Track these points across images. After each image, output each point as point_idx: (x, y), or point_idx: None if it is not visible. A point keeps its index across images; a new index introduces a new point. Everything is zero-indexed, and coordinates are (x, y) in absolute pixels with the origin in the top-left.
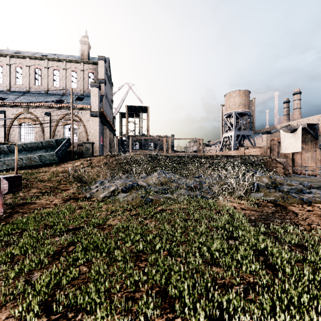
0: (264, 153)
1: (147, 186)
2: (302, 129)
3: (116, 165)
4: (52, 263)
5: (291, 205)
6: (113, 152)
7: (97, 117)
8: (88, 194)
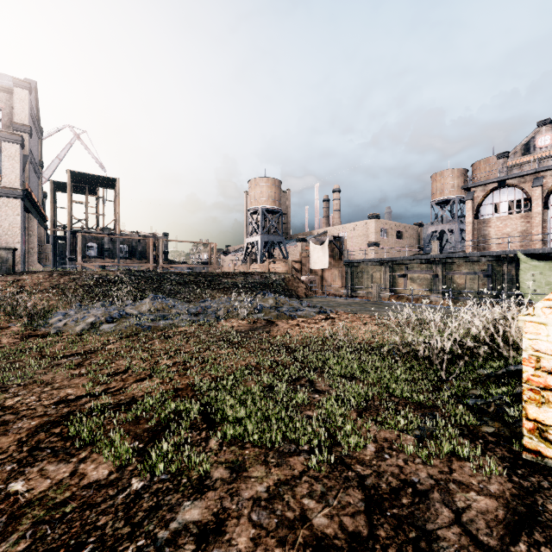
0: (289, 269)
1: (140, 315)
2: (331, 241)
3: (76, 289)
4: (81, 368)
5: (280, 321)
6: (46, 264)
7: (16, 198)
8: (51, 329)
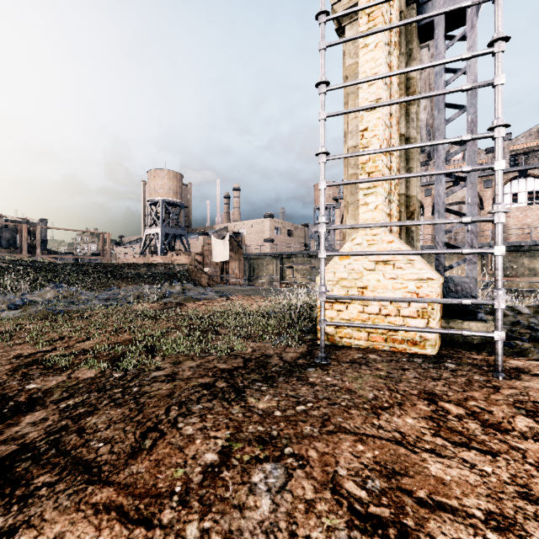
0: (192, 261)
1: (45, 301)
2: (231, 236)
3: None
4: (13, 340)
5: (188, 303)
6: None
7: None
8: None
